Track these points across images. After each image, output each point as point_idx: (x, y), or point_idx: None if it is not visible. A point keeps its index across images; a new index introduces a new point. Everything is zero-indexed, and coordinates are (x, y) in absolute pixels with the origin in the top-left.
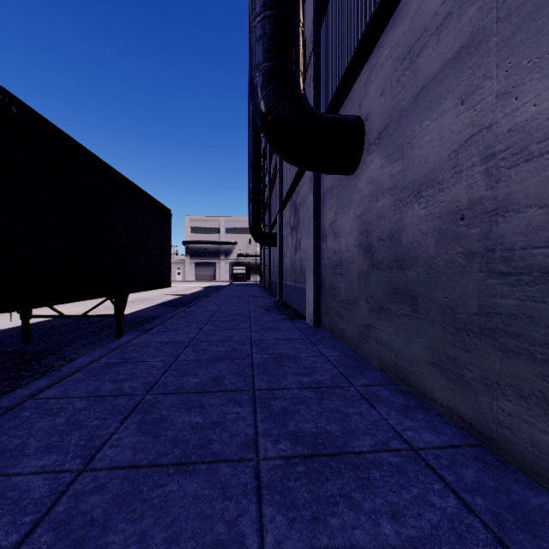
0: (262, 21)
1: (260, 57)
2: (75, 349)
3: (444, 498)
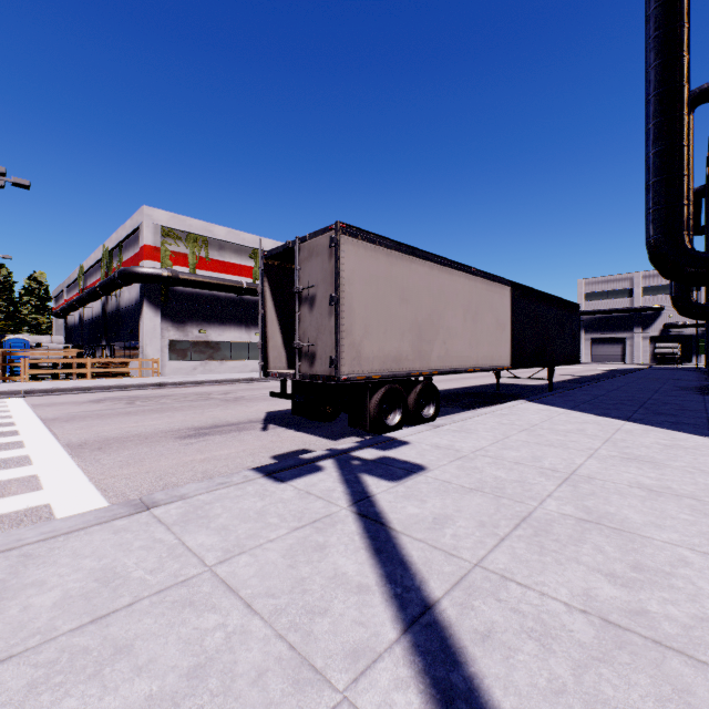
0: (653, 213)
1: (651, 232)
2: (528, 395)
3: (702, 420)
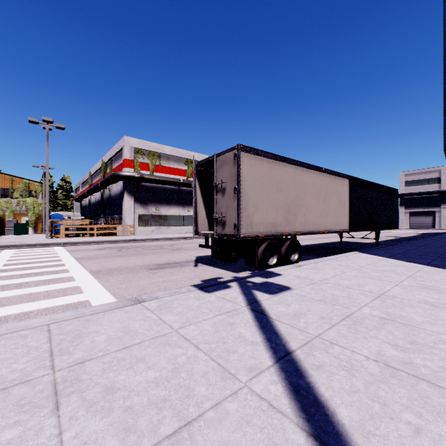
0: None
1: None
2: (361, 249)
3: None
